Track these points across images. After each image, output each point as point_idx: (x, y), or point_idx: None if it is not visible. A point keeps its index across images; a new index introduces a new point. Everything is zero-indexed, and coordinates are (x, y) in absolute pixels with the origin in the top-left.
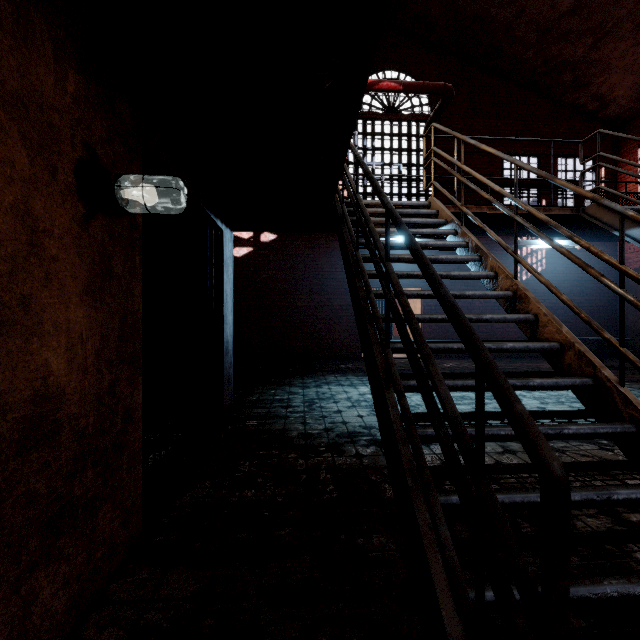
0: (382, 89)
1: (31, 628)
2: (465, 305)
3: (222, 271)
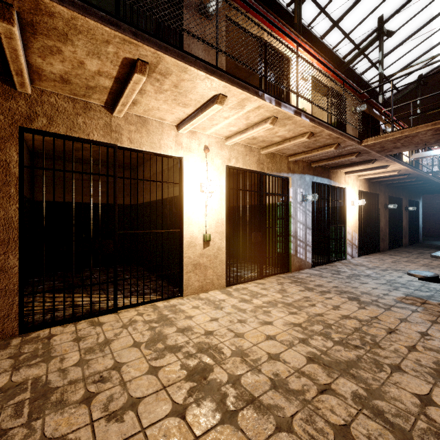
0: None
1: (403, 242)
2: None
3: (418, 210)
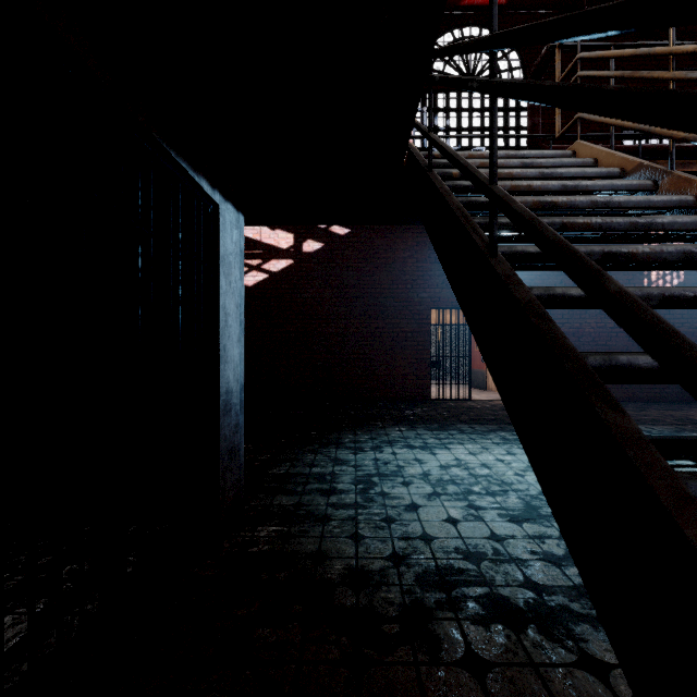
0: (474, 5)
1: None
2: (571, 331)
3: (216, 273)
